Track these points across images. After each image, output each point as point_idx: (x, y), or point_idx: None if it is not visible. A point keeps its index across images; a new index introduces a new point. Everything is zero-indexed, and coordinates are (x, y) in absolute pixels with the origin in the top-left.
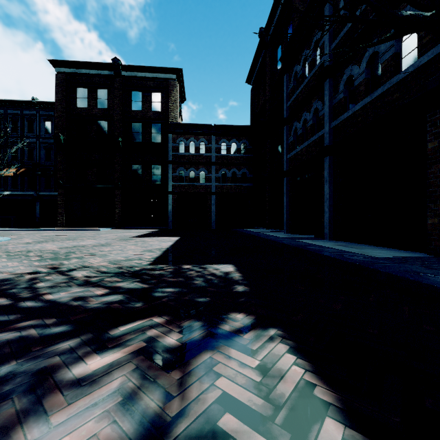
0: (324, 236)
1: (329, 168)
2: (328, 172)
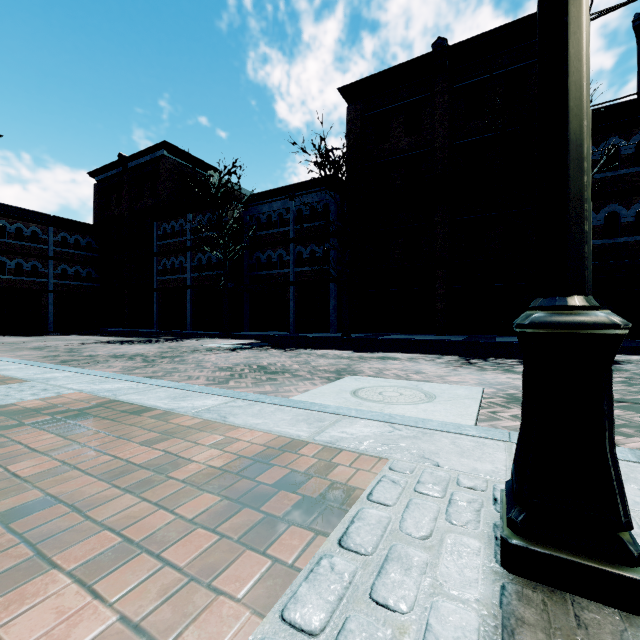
0: (188, 330)
1: (190, 296)
2: (190, 298)
